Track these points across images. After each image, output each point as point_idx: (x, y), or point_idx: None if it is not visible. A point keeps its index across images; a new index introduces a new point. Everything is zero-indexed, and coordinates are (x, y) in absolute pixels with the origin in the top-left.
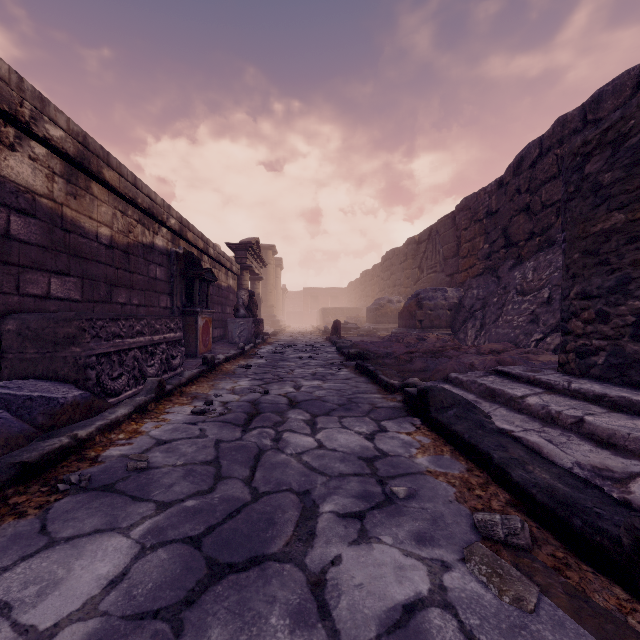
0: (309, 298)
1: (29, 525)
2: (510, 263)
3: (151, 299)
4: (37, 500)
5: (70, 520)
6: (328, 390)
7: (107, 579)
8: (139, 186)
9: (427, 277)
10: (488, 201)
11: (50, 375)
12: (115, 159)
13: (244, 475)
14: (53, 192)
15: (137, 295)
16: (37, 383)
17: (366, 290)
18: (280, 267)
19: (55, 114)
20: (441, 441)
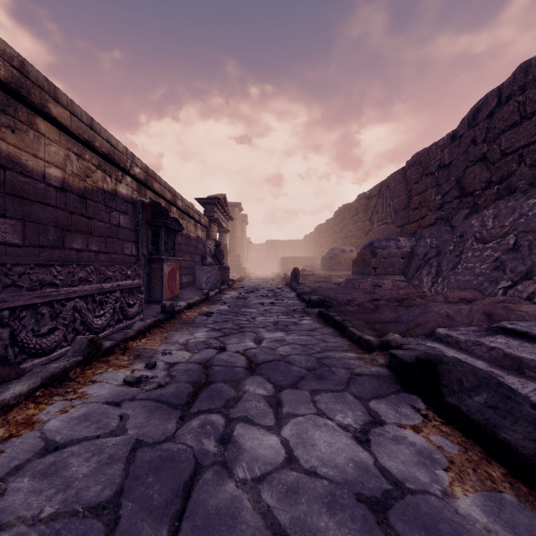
0: (270, 249)
1: None
2: (465, 212)
3: (113, 246)
4: None
5: None
6: (292, 345)
7: None
8: (96, 129)
9: (378, 228)
10: (440, 154)
11: None
12: (65, 96)
13: None
14: None
15: (96, 241)
16: None
17: (320, 242)
18: (245, 222)
19: None
20: (476, 451)
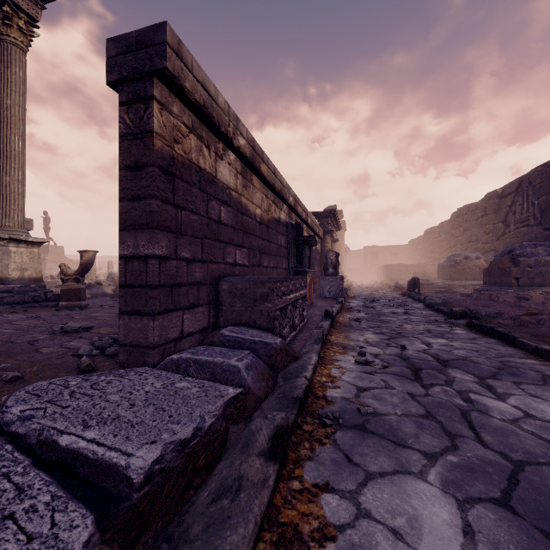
0: (369, 256)
1: (333, 453)
2: None
3: (278, 262)
4: (319, 430)
5: (363, 455)
6: (464, 350)
7: (455, 526)
8: (276, 174)
9: (515, 232)
10: None
11: (251, 323)
12: (265, 155)
13: (471, 435)
14: (237, 186)
15: (272, 259)
16: (247, 329)
17: (431, 247)
18: (343, 229)
19: (241, 128)
20: None
